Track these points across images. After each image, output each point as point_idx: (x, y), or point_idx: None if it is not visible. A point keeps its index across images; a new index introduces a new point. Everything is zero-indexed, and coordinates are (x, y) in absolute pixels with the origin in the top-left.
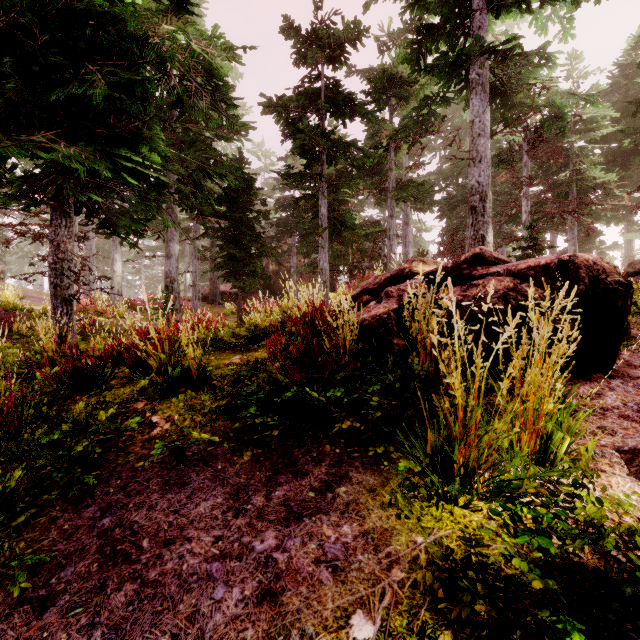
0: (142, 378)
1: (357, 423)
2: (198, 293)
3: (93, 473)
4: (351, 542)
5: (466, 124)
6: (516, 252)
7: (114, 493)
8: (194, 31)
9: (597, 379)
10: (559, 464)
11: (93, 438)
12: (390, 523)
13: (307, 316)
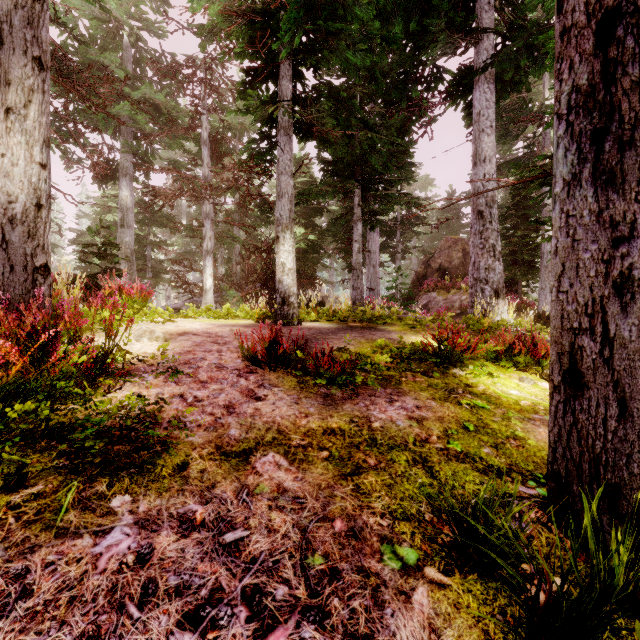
0: None
1: None
2: None
3: None
4: None
5: None
6: None
7: None
8: None
9: None
10: None
11: None
12: None
13: None
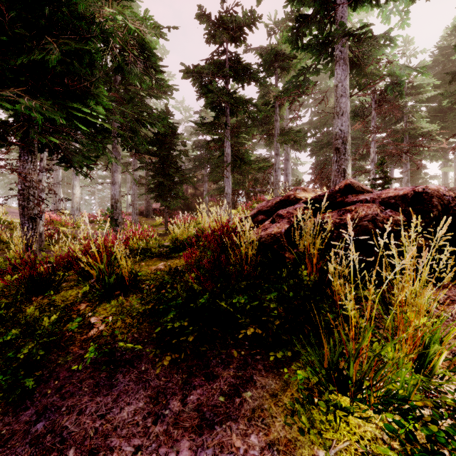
0: (85, 284)
1: (259, 330)
2: (136, 210)
3: (36, 373)
4: (258, 455)
5: (330, 88)
6: (365, 180)
7: (51, 395)
8: (130, 13)
9: (448, 286)
10: (437, 373)
11: (38, 341)
12: (293, 433)
13: (216, 231)
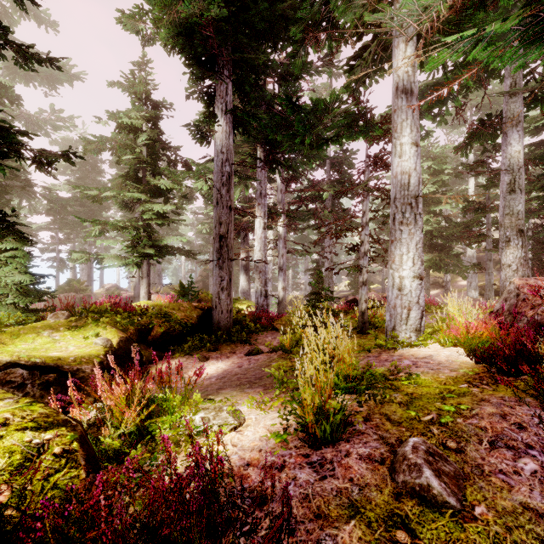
0: None
1: None
2: None
3: None
4: None
5: None
6: None
7: None
8: None
9: None
10: None
11: None
12: None
13: None
